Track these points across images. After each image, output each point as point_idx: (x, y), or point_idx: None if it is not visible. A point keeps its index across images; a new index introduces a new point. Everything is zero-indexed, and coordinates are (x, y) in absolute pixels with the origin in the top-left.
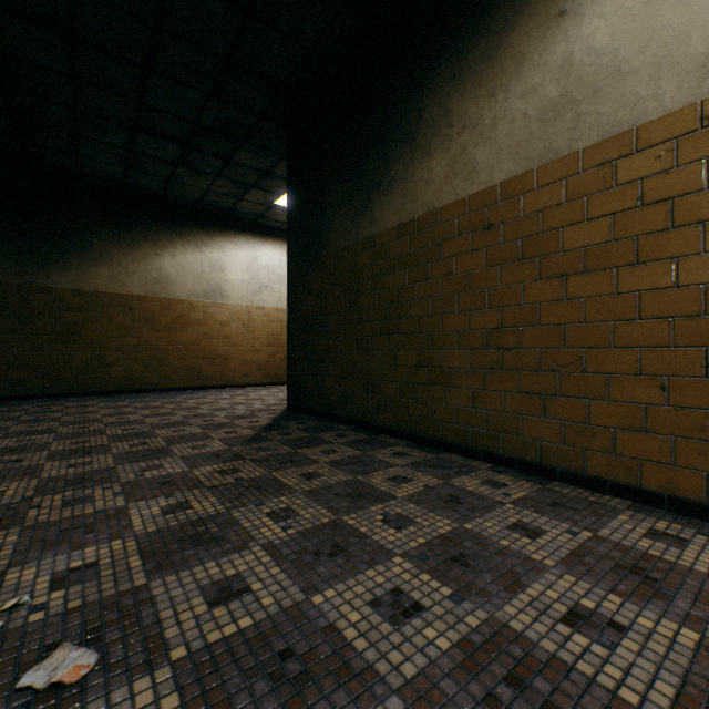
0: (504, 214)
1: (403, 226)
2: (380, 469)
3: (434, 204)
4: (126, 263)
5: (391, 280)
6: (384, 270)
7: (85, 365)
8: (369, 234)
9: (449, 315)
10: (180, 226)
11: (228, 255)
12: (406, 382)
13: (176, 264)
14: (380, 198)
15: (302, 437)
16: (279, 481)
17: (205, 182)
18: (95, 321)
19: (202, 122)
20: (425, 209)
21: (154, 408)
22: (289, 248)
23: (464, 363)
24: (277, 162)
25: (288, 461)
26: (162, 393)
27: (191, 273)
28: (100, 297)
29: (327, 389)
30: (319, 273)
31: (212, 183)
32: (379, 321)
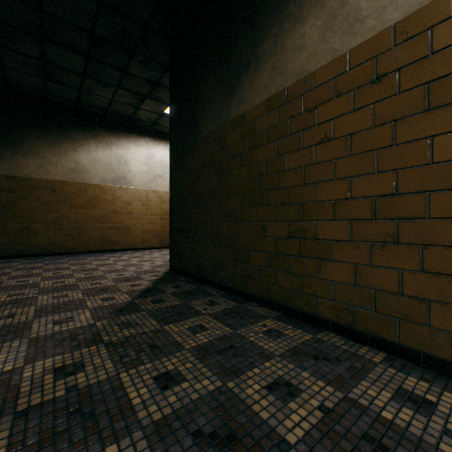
0: (401, 58)
1: (272, 99)
2: (254, 363)
3: (307, 69)
4: (50, 155)
5: (259, 154)
6: (253, 145)
7: (16, 233)
8: (238, 113)
9: (324, 183)
10: (93, 129)
11: (131, 152)
12: (275, 253)
13: (90, 157)
14: (248, 77)
15: (174, 305)
16: (123, 393)
17: (109, 92)
18: (24, 200)
19: (97, 32)
20: (297, 77)
21: (60, 269)
22: (170, 138)
23: (344, 235)
24: (163, 73)
25: (148, 346)
26: (77, 255)
27: (102, 164)
28: (28, 181)
29: (200, 256)
30: (194, 155)
31: (114, 93)
32: (247, 194)
